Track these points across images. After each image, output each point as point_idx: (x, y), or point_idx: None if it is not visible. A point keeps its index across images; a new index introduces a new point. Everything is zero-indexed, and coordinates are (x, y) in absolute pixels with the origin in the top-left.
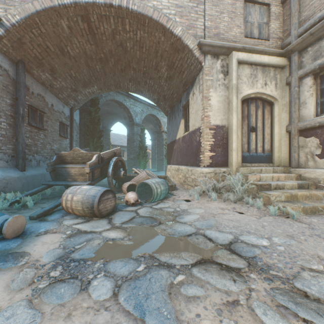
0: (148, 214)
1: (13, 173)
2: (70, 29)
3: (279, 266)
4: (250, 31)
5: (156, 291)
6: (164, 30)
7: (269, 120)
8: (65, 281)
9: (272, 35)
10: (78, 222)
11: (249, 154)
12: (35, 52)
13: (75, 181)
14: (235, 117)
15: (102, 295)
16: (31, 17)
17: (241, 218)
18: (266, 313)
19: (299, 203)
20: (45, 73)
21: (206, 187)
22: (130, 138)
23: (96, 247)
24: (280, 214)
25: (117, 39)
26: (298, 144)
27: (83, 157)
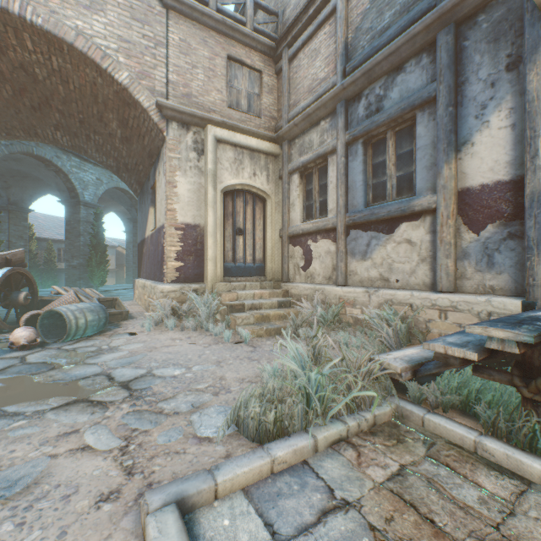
0: (43, 359)
1: None
2: None
3: (164, 391)
4: (237, 101)
5: None
6: (100, 69)
7: (261, 220)
8: None
9: (265, 112)
10: None
11: (235, 264)
12: None
13: None
14: (211, 214)
15: None
16: None
17: (184, 350)
18: (97, 431)
19: (266, 325)
20: None
21: (165, 311)
22: (73, 228)
23: None
24: (237, 340)
25: (12, 56)
26: (289, 253)
27: None
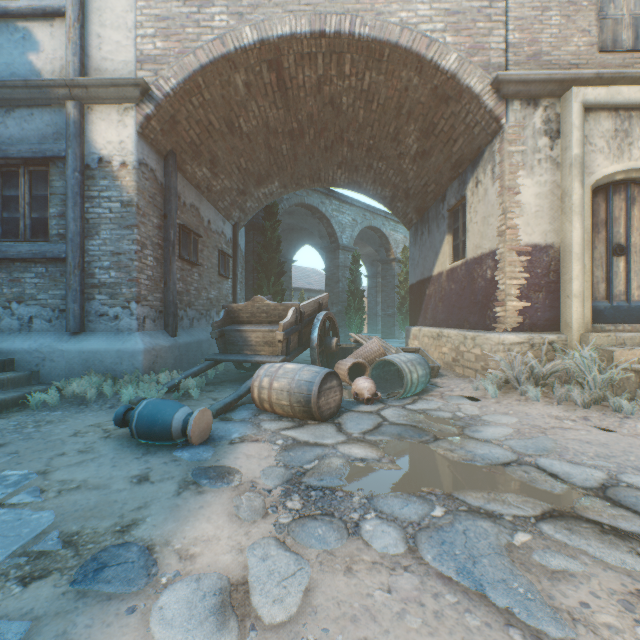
0: (403, 420)
1: (163, 340)
2: (248, 87)
3: None
4: (613, 37)
5: (487, 554)
6: (421, 63)
7: None
8: (316, 517)
9: None
10: (286, 426)
11: (611, 304)
12: (192, 135)
13: (258, 356)
14: (577, 225)
15: (390, 547)
16: (192, 79)
17: (609, 441)
18: None
19: None
20: (202, 168)
21: (513, 372)
22: (332, 275)
23: (340, 470)
24: None
25: (325, 92)
26: None
27: (269, 313)
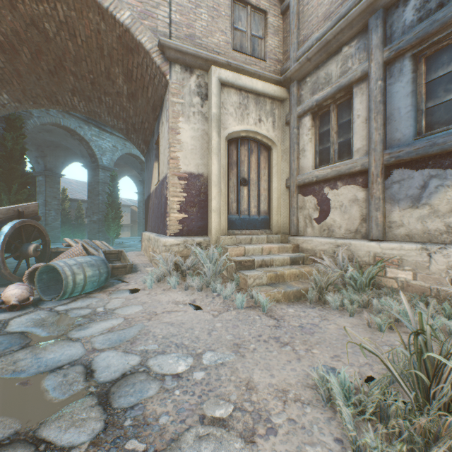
0: (25, 326)
1: None
2: None
3: (161, 421)
4: (241, 43)
5: None
6: (101, 10)
7: (266, 170)
8: None
9: (270, 54)
10: None
11: (240, 216)
12: None
13: None
14: (215, 162)
15: None
16: None
17: (189, 319)
18: None
19: (282, 286)
20: None
21: (168, 267)
22: (93, 189)
23: None
24: (252, 306)
25: (22, 11)
26: (298, 204)
27: None
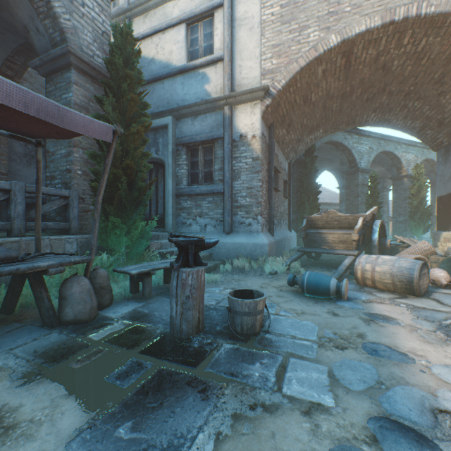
0: None
1: (271, 238)
2: (323, 73)
3: None
4: None
5: None
6: None
7: None
8: None
9: None
10: (394, 296)
11: None
12: (283, 111)
13: (336, 250)
14: None
15: None
16: (293, 77)
17: None
18: None
19: None
20: (282, 130)
21: None
22: (351, 191)
23: None
24: None
25: (380, 61)
26: None
27: (340, 221)
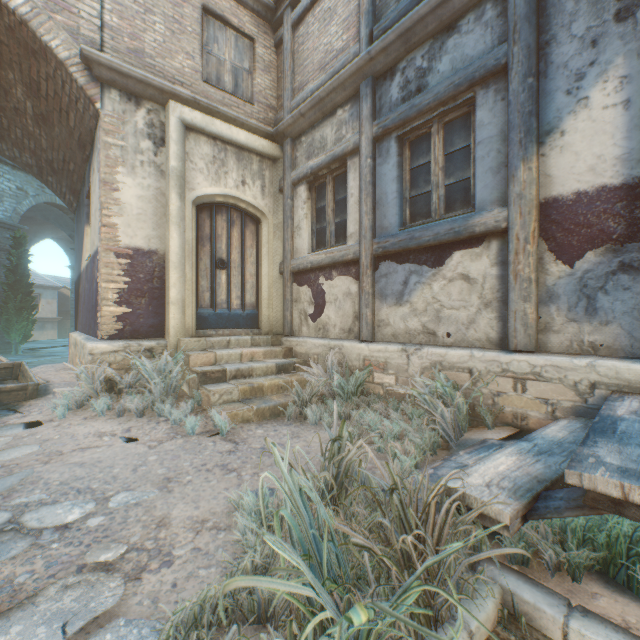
0: None
1: None
2: None
3: (17, 581)
4: (218, 75)
5: None
6: None
7: (254, 249)
8: None
9: (259, 97)
10: None
11: (215, 311)
12: None
13: None
14: (176, 235)
15: None
16: None
17: (112, 455)
18: None
19: (258, 402)
20: None
21: (95, 385)
22: None
23: None
24: (210, 430)
25: None
26: (293, 296)
27: None
